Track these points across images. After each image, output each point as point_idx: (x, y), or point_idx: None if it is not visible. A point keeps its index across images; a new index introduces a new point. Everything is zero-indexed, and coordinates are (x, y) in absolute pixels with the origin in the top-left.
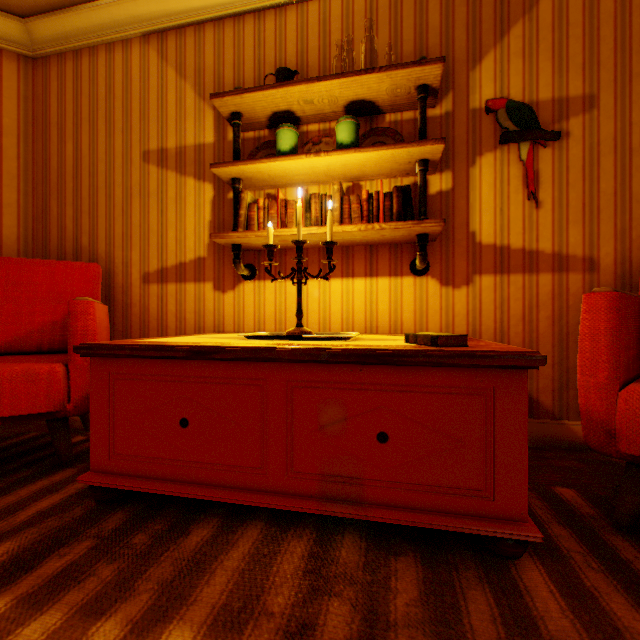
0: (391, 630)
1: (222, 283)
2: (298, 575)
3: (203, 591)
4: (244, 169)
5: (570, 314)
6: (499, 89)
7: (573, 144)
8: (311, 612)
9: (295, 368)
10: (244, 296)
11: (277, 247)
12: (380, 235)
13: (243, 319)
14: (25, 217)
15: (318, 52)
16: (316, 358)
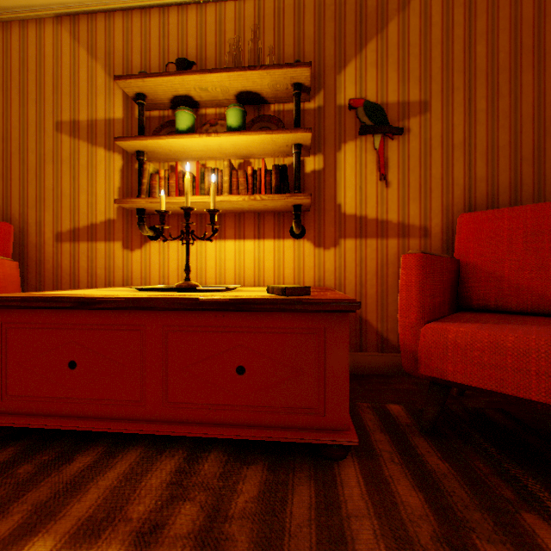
0: (227, 522)
1: (130, 242)
2: (162, 487)
3: (73, 507)
4: (146, 143)
5: None
6: (359, 91)
7: (413, 138)
8: (165, 515)
9: (170, 315)
10: (150, 254)
11: (169, 212)
12: (263, 205)
13: (149, 274)
14: None
15: (215, 47)
16: (186, 306)
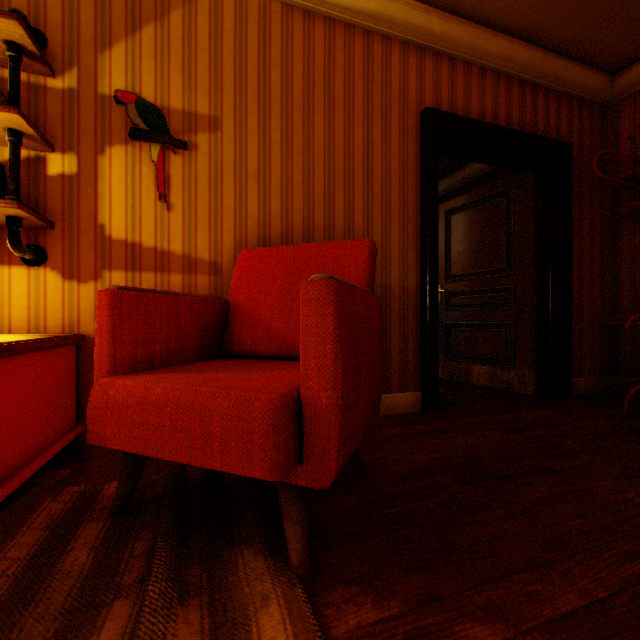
0: None
1: None
2: None
3: None
4: None
5: None
6: (132, 83)
7: (202, 157)
8: None
9: None
10: None
11: None
12: None
13: None
14: None
15: None
16: None
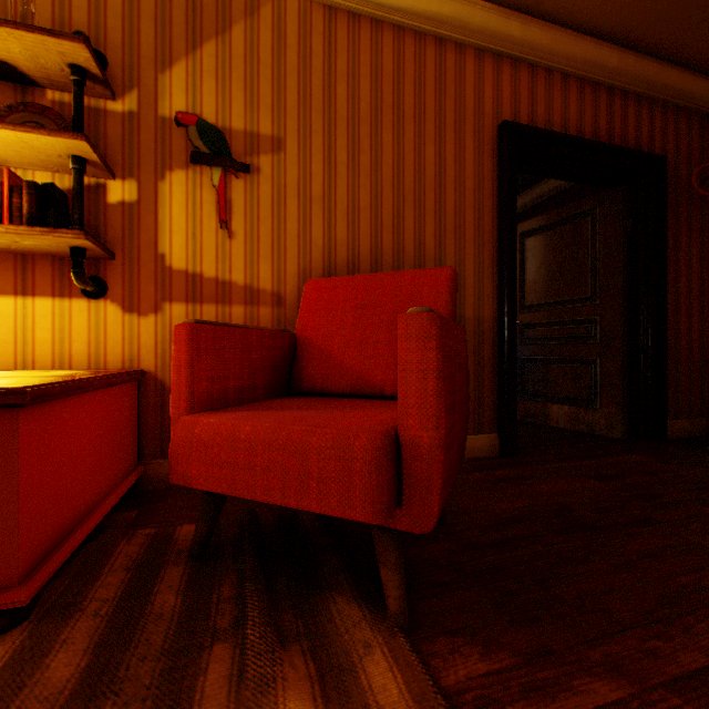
0: None
1: None
2: None
3: None
4: None
5: None
6: (193, 104)
7: (265, 181)
8: None
9: None
10: None
11: None
12: (12, 241)
13: None
14: None
15: None
16: None
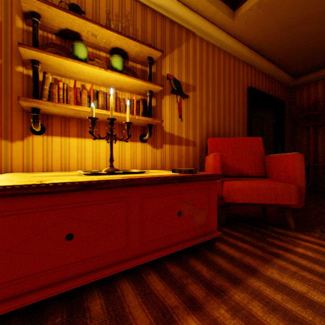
0: (212, 282)
1: (10, 134)
2: (168, 287)
3: (138, 323)
4: (50, 58)
5: (190, 161)
6: (171, 71)
7: (190, 101)
8: (188, 295)
9: (144, 188)
10: (33, 146)
11: (97, 119)
12: (134, 121)
13: (32, 162)
14: None
15: (92, 7)
16: (157, 182)
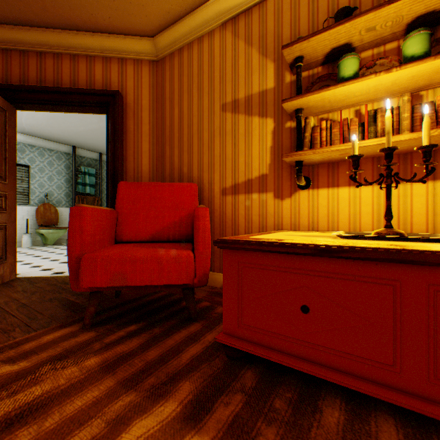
0: None
1: (280, 193)
2: None
3: None
4: (309, 99)
5: None
6: None
7: None
8: None
9: (438, 272)
10: (299, 202)
11: (361, 156)
12: None
13: (298, 220)
14: (152, 158)
15: None
16: None
